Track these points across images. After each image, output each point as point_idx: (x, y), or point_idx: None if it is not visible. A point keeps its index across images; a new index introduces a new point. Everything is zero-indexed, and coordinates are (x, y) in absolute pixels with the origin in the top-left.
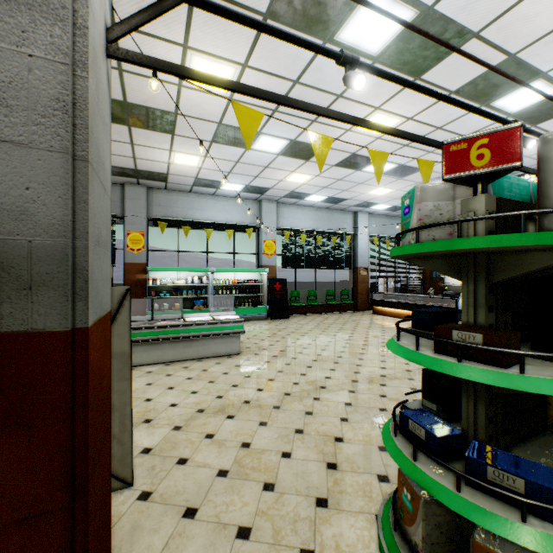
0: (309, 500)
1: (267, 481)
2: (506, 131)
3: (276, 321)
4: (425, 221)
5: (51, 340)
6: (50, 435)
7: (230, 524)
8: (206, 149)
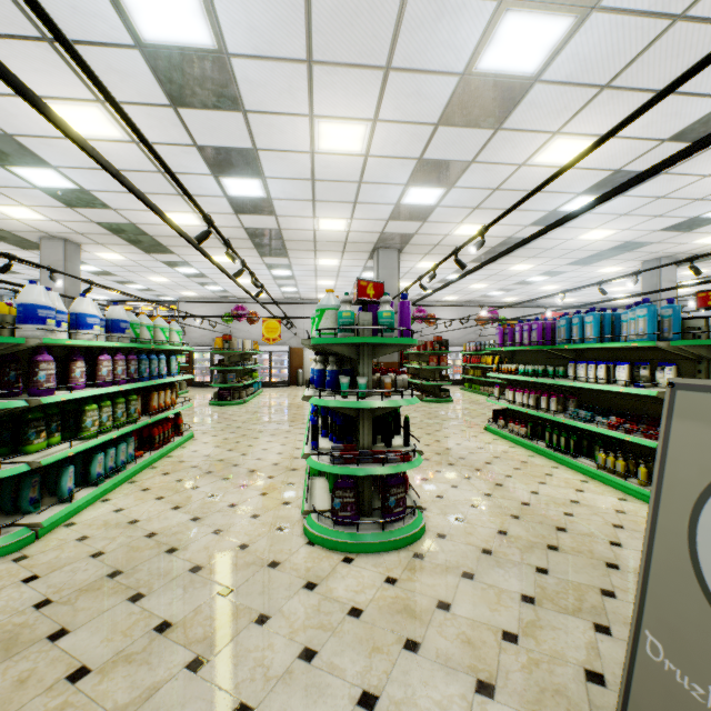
0: None
1: None
2: None
3: None
4: None
5: None
6: None
7: None
8: None
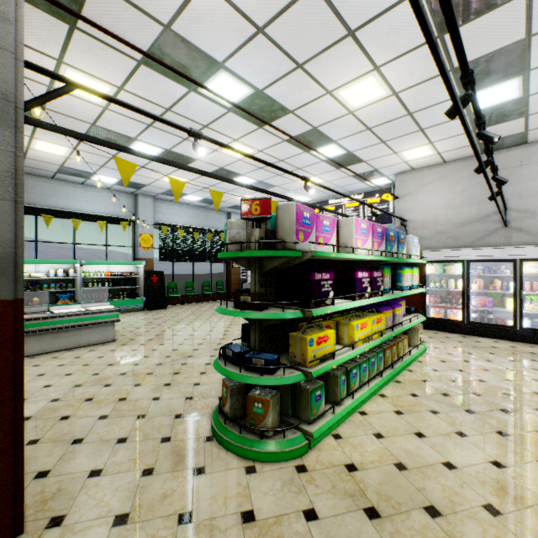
0: (171, 417)
1: (140, 414)
2: (266, 200)
3: (154, 312)
4: (232, 240)
5: (4, 305)
6: (3, 358)
7: (111, 439)
8: (77, 142)
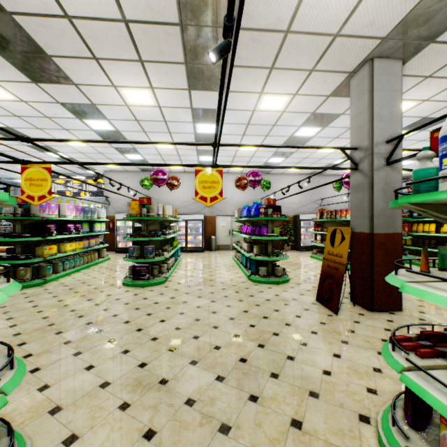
0: None
1: None
2: None
3: None
4: (7, 212)
5: None
6: None
7: None
8: None
